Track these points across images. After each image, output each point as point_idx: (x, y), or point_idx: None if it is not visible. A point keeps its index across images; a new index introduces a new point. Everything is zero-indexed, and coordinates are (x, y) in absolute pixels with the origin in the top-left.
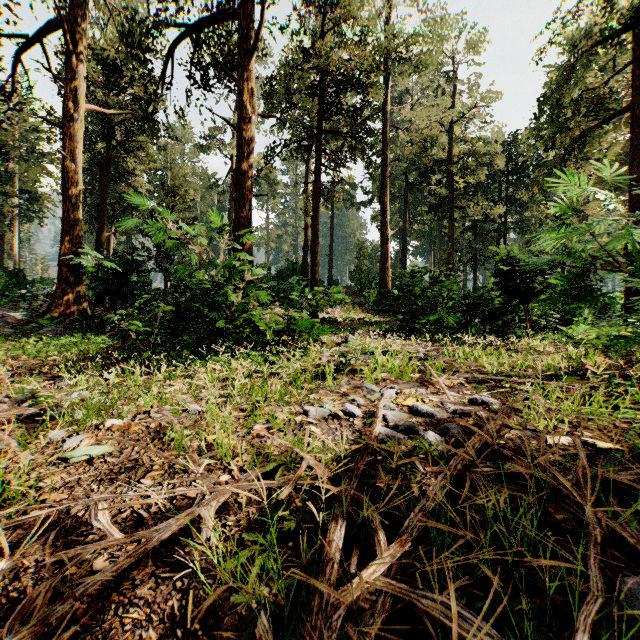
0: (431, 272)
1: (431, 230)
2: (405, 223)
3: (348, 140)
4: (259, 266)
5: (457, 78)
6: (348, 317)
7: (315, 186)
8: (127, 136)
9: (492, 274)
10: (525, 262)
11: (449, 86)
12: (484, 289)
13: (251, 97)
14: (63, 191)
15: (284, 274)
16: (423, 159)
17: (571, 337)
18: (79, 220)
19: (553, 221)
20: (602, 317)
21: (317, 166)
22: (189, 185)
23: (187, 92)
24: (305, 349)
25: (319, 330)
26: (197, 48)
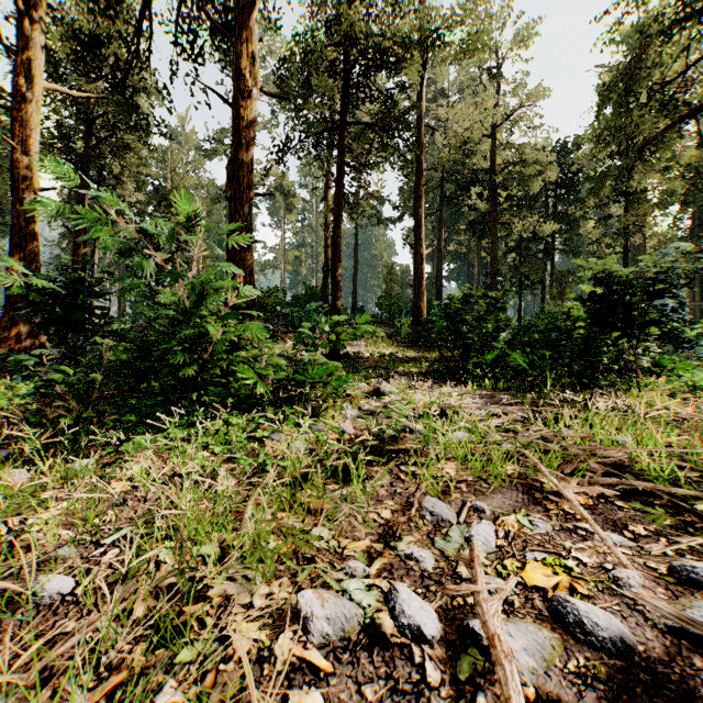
0: (487, 296)
1: (468, 251)
2: (440, 242)
3: (377, 133)
4: (270, 290)
5: (501, 75)
6: (377, 352)
7: (336, 190)
8: (107, 131)
9: (580, 298)
10: (633, 281)
11: (492, 84)
12: (551, 318)
13: (251, 64)
14: (13, 191)
15: (301, 300)
16: (461, 168)
17: (694, 386)
18: (35, 229)
19: (614, 239)
20: (671, 351)
21: (339, 165)
22: (192, 198)
23: (172, 65)
24: (319, 409)
25: (340, 381)
26: (181, 2)
